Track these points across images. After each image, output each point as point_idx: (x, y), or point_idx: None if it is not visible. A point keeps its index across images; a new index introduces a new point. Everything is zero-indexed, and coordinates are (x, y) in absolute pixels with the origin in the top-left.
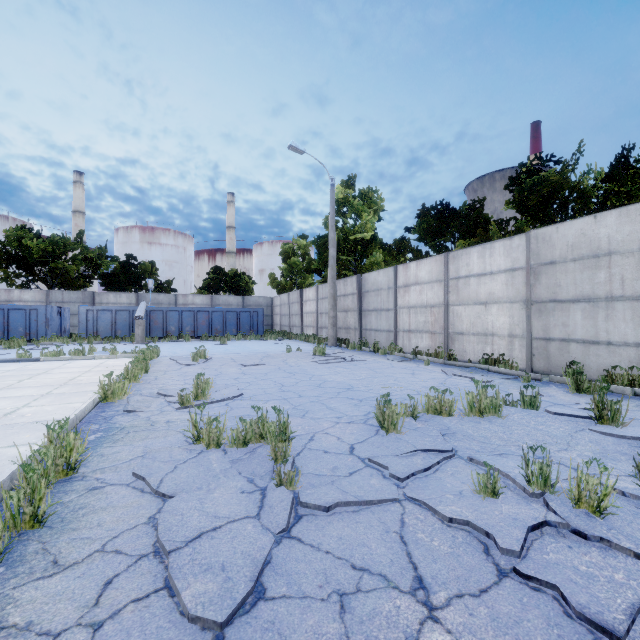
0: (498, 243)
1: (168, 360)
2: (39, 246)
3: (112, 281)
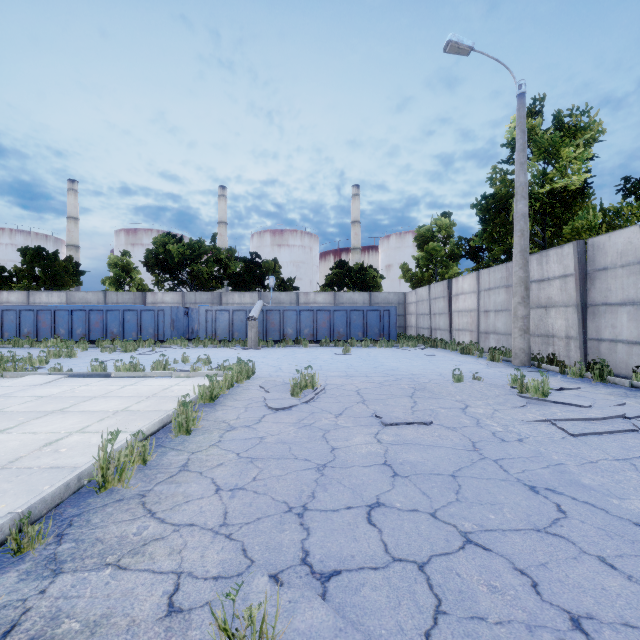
0: None
1: (258, 387)
2: (179, 250)
3: (238, 281)
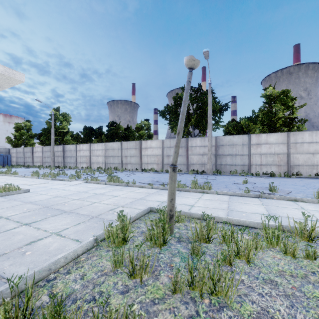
0: (100, 144)
1: None
2: None
3: None
